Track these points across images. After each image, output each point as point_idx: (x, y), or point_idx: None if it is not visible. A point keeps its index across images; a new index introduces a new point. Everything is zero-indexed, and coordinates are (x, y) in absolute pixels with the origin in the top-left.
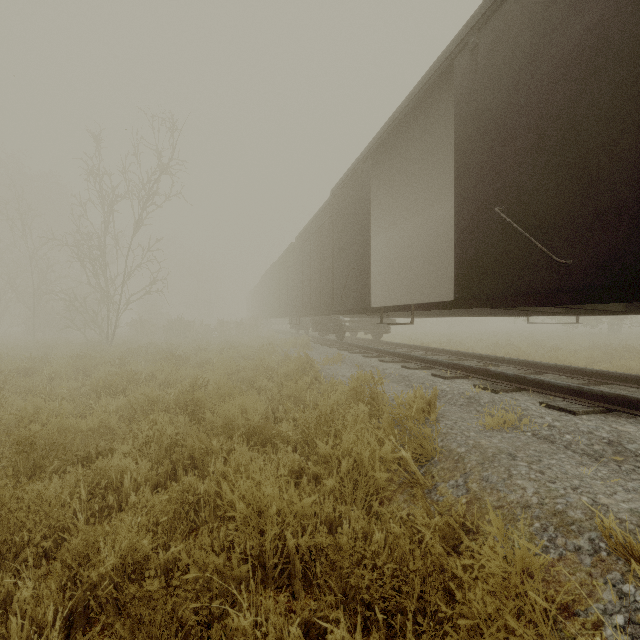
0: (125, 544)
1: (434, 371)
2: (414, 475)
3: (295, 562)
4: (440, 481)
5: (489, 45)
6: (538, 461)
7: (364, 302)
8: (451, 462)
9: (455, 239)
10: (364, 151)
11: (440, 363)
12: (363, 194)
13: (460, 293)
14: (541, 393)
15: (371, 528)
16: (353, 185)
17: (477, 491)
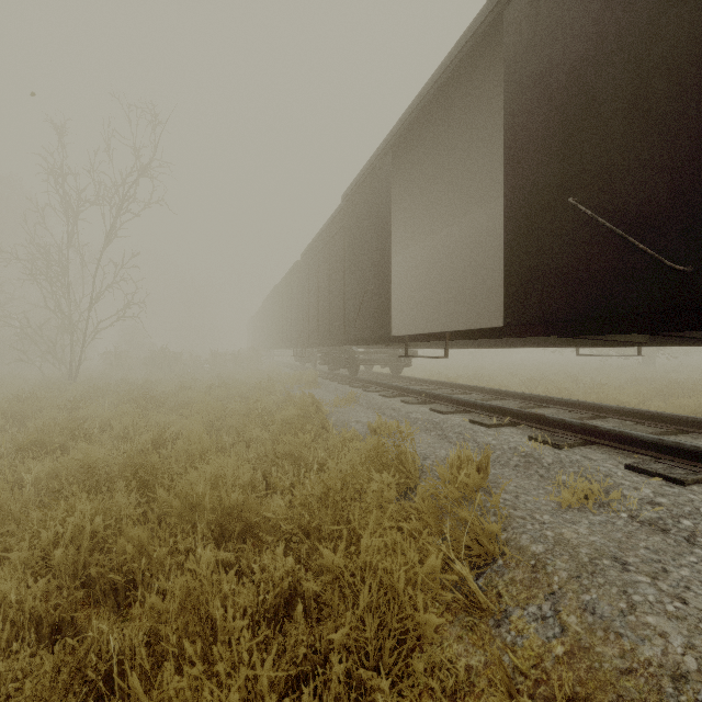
0: None
1: (471, 415)
2: (471, 593)
3: None
4: (512, 605)
5: None
6: (663, 572)
7: (383, 330)
8: (526, 570)
9: (506, 245)
10: (383, 142)
11: (478, 405)
12: (382, 197)
13: (513, 317)
14: (620, 449)
15: None
16: (369, 187)
17: (580, 632)
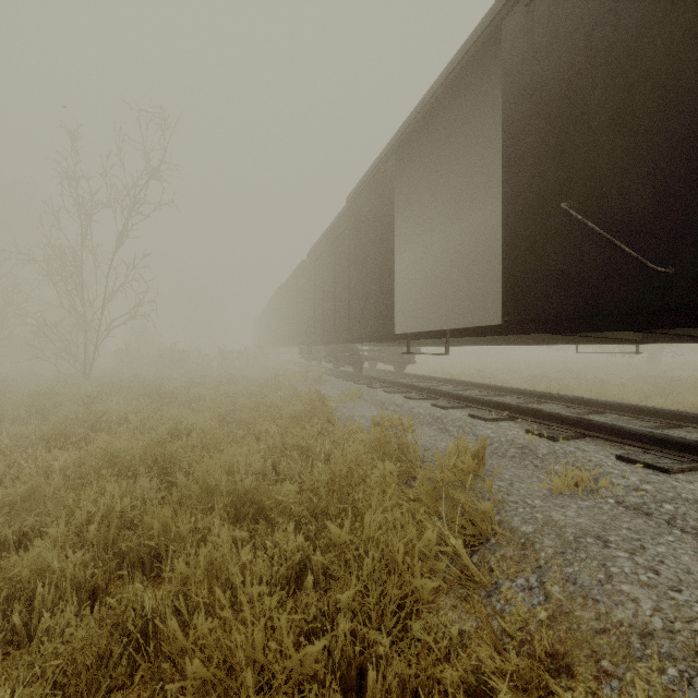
0: None
1: (471, 410)
2: (465, 568)
3: None
4: (503, 578)
5: None
6: (641, 549)
7: (387, 328)
8: (516, 548)
9: (503, 247)
10: (387, 147)
11: (478, 401)
12: (385, 199)
13: (510, 315)
14: (612, 441)
15: (411, 673)
16: (373, 189)
17: (562, 600)
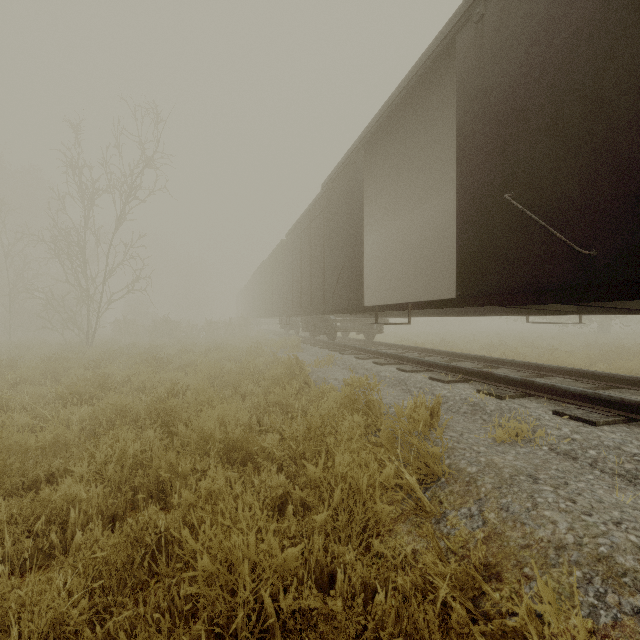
0: (47, 617)
1: (432, 374)
2: (419, 500)
3: (275, 632)
4: (450, 508)
5: (497, 15)
6: (564, 484)
7: (357, 301)
8: (461, 485)
9: (457, 231)
10: (357, 140)
11: (438, 365)
12: (356, 186)
13: (463, 290)
14: (552, 399)
15: (371, 577)
16: (345, 177)
17: (496, 524)
